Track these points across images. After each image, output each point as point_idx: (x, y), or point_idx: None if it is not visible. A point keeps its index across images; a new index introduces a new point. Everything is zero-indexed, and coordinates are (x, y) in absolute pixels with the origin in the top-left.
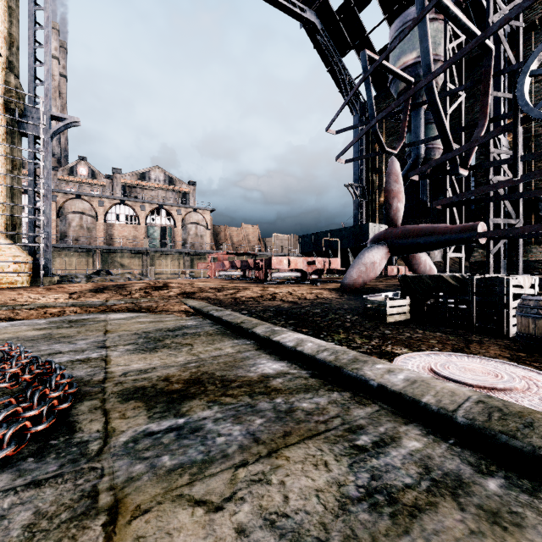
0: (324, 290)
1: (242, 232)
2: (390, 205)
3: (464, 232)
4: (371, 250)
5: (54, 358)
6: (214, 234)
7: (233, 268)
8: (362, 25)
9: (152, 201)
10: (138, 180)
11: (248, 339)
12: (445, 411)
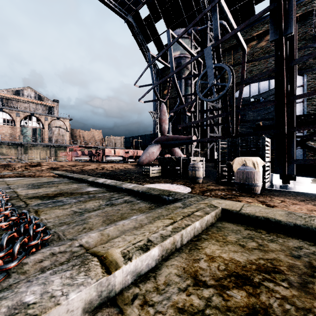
0: (129, 165)
1: (91, 134)
2: (161, 125)
3: (188, 139)
4: (152, 146)
5: None
6: (72, 134)
7: (83, 155)
8: (156, 30)
9: (26, 111)
10: (13, 95)
11: (85, 183)
12: (138, 190)
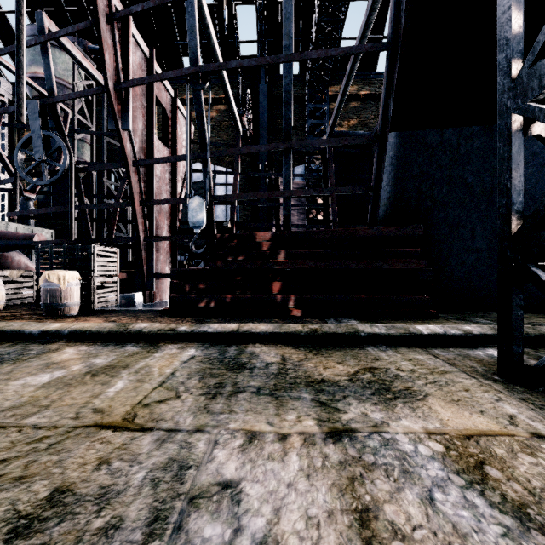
0: None
1: None
2: None
3: (26, 240)
4: None
5: None
6: None
7: None
8: None
9: None
10: None
11: None
12: None
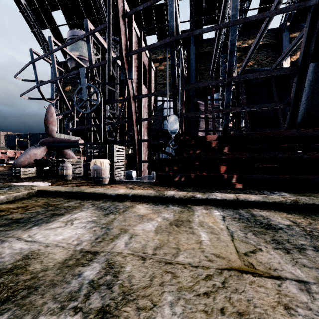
0: (1, 167)
1: None
2: (48, 127)
3: (75, 142)
4: (35, 147)
5: None
6: None
7: None
8: (54, 19)
9: None
10: None
11: None
12: None
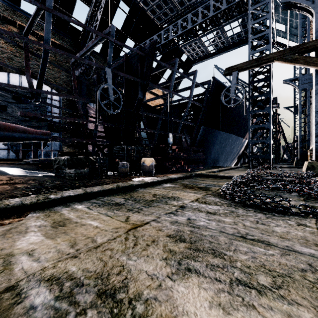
0: None
1: None
2: None
3: (45, 135)
4: None
5: (215, 209)
6: None
7: None
8: None
9: None
10: None
11: (135, 189)
12: (183, 176)
